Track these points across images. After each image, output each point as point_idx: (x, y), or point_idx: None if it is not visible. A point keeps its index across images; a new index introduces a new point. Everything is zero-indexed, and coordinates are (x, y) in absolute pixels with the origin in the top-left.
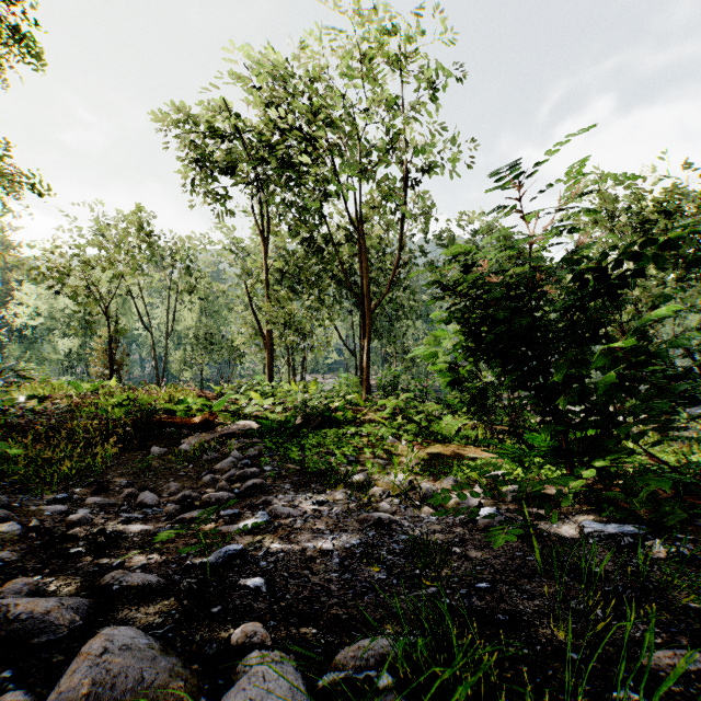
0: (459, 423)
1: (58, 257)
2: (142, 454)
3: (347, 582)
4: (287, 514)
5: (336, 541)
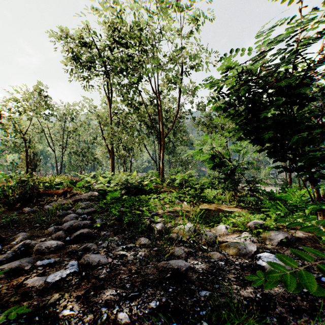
0: (215, 192)
1: None
2: (19, 212)
3: None
4: (97, 262)
5: (135, 302)
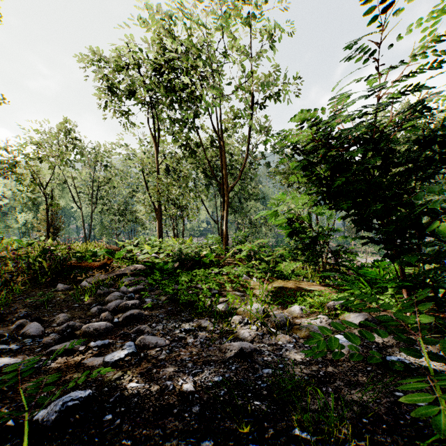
0: (293, 265)
1: (10, 153)
2: (50, 289)
3: None
4: (154, 343)
5: (198, 378)
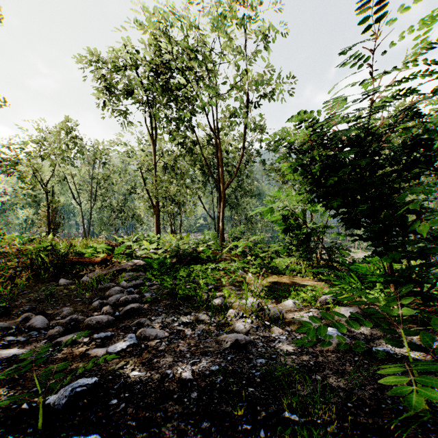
0: (288, 260)
1: (11, 151)
2: (52, 284)
3: (205, 435)
4: (154, 335)
5: (196, 367)
